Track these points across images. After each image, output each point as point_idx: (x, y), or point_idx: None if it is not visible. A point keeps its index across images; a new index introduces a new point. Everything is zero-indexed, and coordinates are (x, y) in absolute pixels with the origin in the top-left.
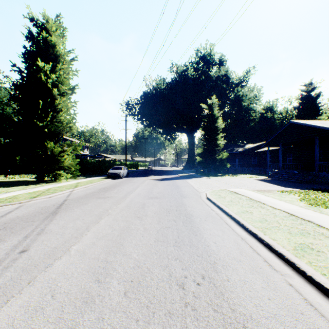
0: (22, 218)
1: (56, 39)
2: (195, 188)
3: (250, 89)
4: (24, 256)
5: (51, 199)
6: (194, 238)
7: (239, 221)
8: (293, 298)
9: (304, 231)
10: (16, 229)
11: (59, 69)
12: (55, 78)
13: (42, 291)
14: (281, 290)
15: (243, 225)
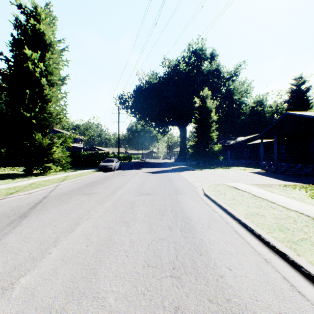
0: None
1: (44, 27)
2: (190, 183)
3: (241, 82)
4: None
5: (29, 195)
6: (198, 259)
7: (253, 229)
8: None
9: None
10: None
11: (48, 58)
12: (44, 67)
13: None
14: None
15: (260, 236)
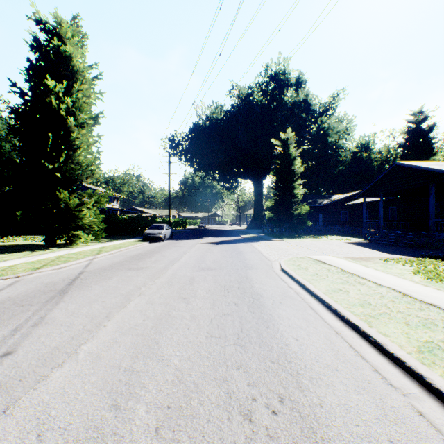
0: (15, 299)
1: (72, 49)
2: (265, 256)
3: (338, 119)
4: (7, 362)
5: (61, 271)
6: (264, 331)
7: (330, 305)
8: (428, 439)
9: (427, 321)
10: (2, 317)
11: (76, 90)
12: (71, 103)
13: (23, 426)
14: (407, 423)
15: (336, 311)
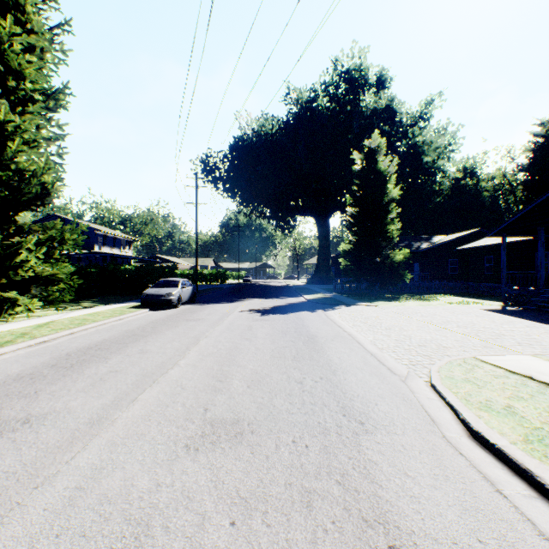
0: None
1: None
2: (371, 352)
3: (438, 130)
4: None
5: None
6: None
7: None
8: None
9: None
10: None
11: (7, 33)
12: None
13: None
14: None
15: None
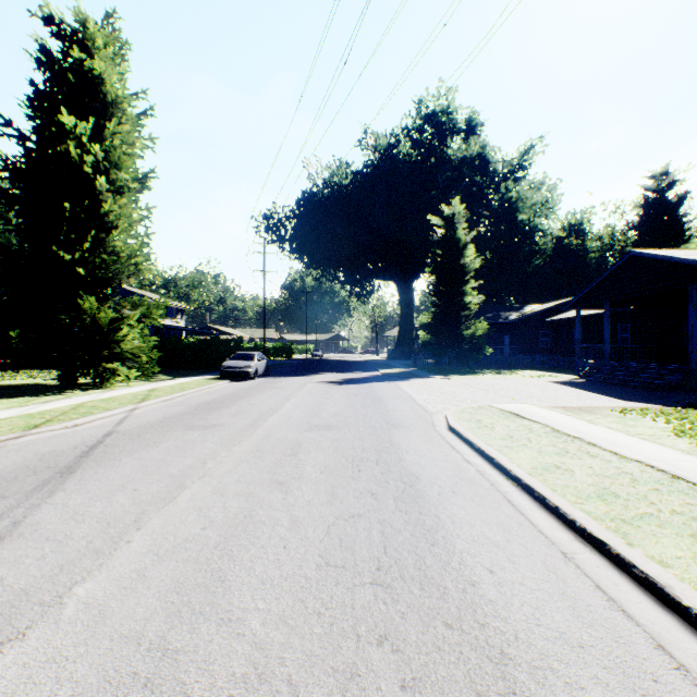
0: None
1: (103, 65)
2: (419, 404)
3: (533, 185)
4: None
5: (75, 430)
6: (429, 553)
7: (544, 497)
8: None
9: None
10: None
11: (111, 133)
12: (102, 153)
13: None
14: None
15: (558, 510)
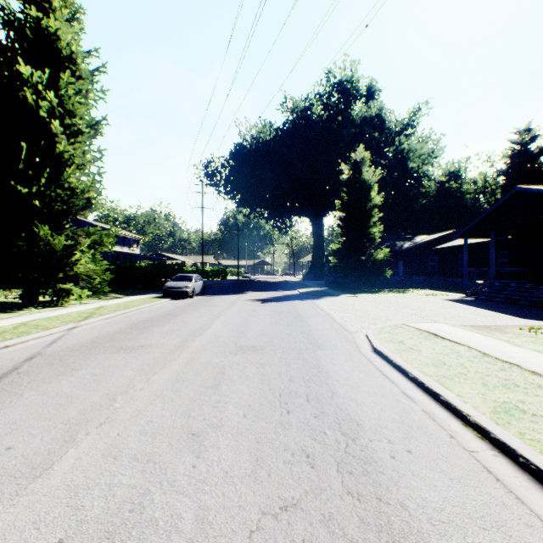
0: None
1: (58, 23)
2: (338, 322)
3: (422, 138)
4: None
5: (1, 353)
6: None
7: (541, 469)
8: None
9: None
10: None
11: (65, 83)
12: (56, 99)
13: None
14: None
15: None
